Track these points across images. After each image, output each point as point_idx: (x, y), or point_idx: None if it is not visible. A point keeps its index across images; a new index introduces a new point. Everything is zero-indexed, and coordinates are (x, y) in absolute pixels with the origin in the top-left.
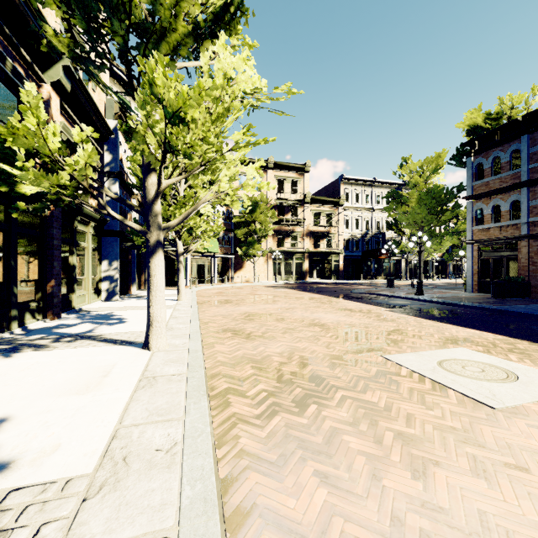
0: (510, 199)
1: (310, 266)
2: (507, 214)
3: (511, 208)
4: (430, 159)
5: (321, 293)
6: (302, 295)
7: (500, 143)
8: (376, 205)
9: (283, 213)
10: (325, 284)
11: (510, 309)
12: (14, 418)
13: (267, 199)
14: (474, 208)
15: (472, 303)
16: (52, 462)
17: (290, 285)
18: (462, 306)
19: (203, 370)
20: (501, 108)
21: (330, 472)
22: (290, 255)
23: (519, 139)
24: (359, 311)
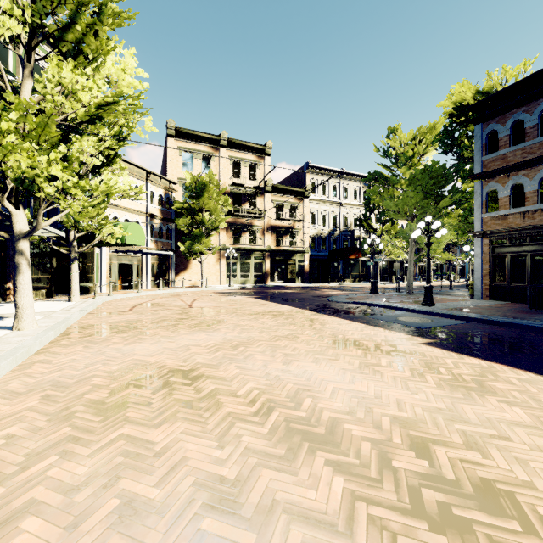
0: (539, 175)
1: (271, 266)
2: (534, 196)
3: (539, 187)
4: (425, 129)
5: (290, 303)
6: (262, 307)
7: (524, 101)
8: (344, 199)
9: (239, 203)
10: (290, 288)
11: None
12: None
13: (218, 182)
14: (485, 189)
15: (534, 322)
16: None
17: (247, 290)
18: (524, 327)
19: None
20: (489, 84)
21: None
22: (248, 253)
23: None
24: (376, 348)
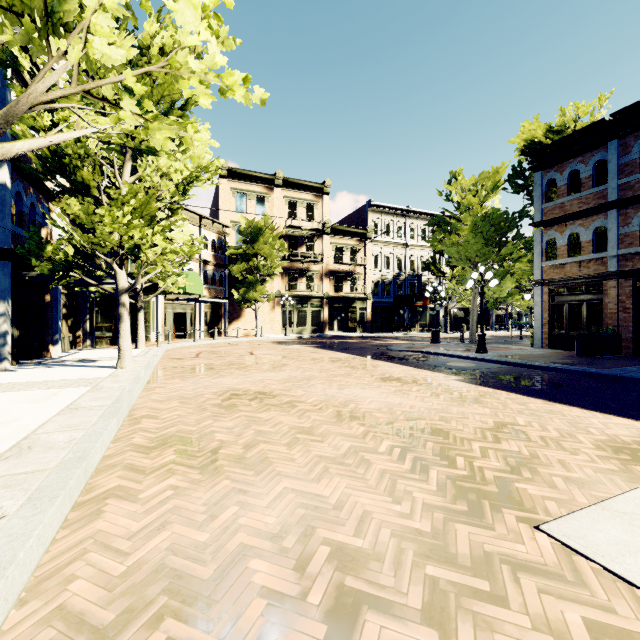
0: (593, 225)
1: (330, 315)
2: (589, 245)
3: (594, 237)
4: (487, 174)
5: (348, 352)
6: (321, 355)
7: (580, 152)
8: (410, 240)
9: (296, 246)
10: (350, 338)
11: (629, 375)
12: None
13: (274, 225)
14: (544, 237)
15: (564, 365)
16: None
17: (304, 340)
18: (553, 369)
19: None
20: (563, 120)
21: None
22: (304, 300)
23: (605, 147)
24: (413, 382)
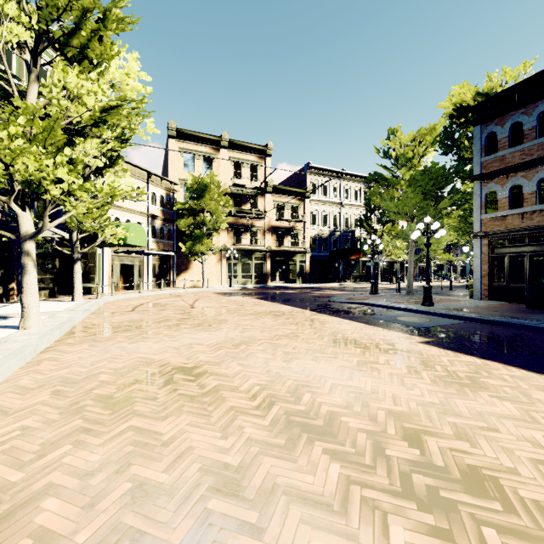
0: (537, 177)
1: (272, 267)
2: (532, 197)
3: (537, 188)
4: (424, 131)
5: (290, 304)
6: (263, 307)
7: (522, 103)
8: (344, 200)
9: (240, 204)
10: (291, 289)
11: None
12: None
13: (220, 183)
14: (484, 190)
15: (531, 321)
16: None
17: (248, 290)
18: (521, 327)
19: None
20: (489, 85)
21: None
22: (248, 254)
23: None
24: (374, 347)
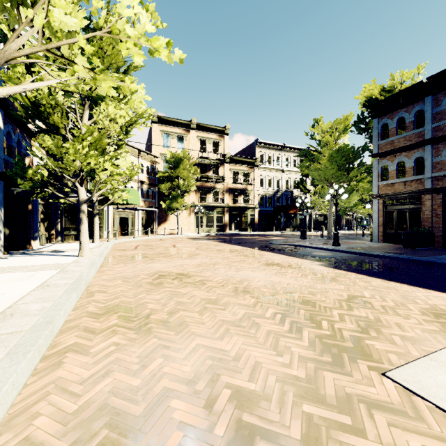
0: (414, 156)
1: (229, 219)
2: (411, 170)
3: (415, 164)
4: (339, 120)
5: (242, 245)
6: (223, 247)
7: (405, 104)
8: (285, 167)
9: (205, 171)
10: (243, 235)
11: (441, 261)
12: None
13: (190, 156)
14: (380, 165)
15: (395, 254)
16: None
17: (211, 236)
18: (387, 257)
19: None
20: (392, 83)
21: None
22: (211, 209)
23: (422, 101)
24: (289, 266)
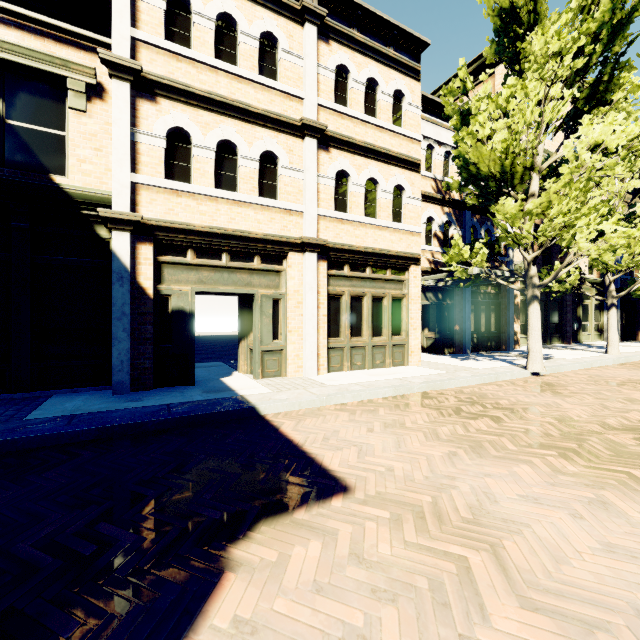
0: None
1: None
2: None
3: None
4: None
5: None
6: None
7: None
8: None
9: None
10: None
11: None
12: (553, 354)
13: None
14: None
15: None
16: (561, 357)
17: None
18: None
19: (623, 358)
20: None
21: (633, 370)
22: None
23: None
24: None
